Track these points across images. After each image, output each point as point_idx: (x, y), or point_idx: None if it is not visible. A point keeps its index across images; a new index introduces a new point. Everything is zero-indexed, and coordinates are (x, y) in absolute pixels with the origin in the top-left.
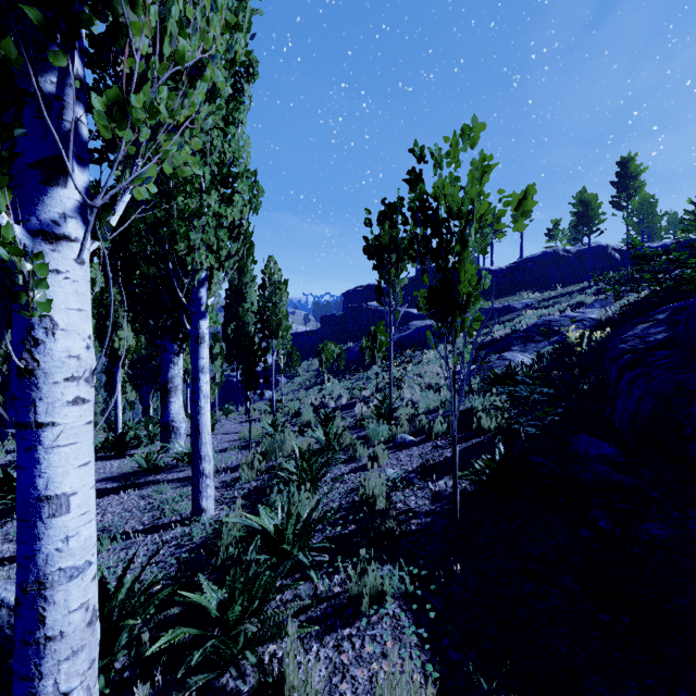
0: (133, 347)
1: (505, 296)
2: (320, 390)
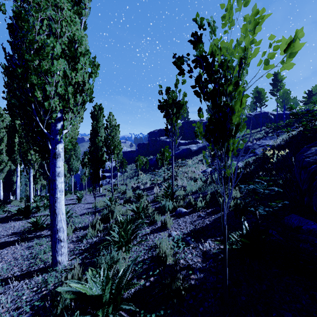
0: (38, 158)
1: None
2: (136, 179)
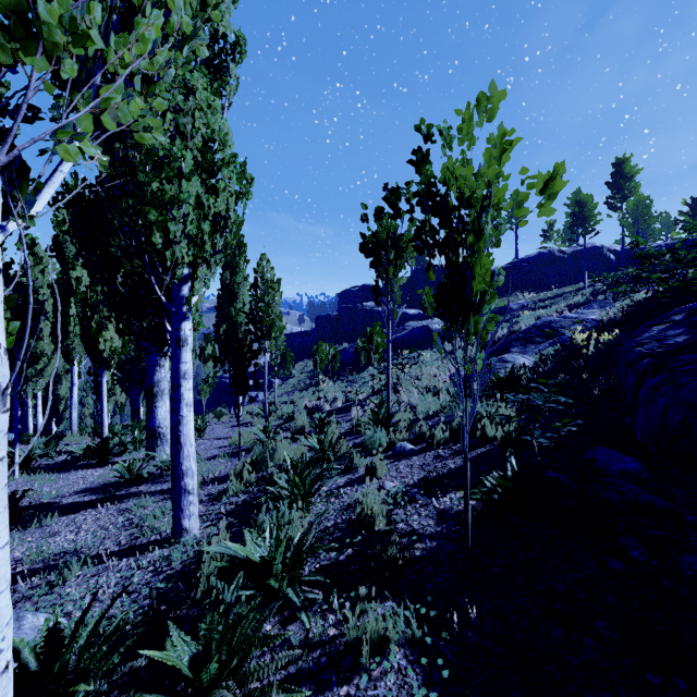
0: (119, 348)
1: (500, 296)
2: (314, 392)
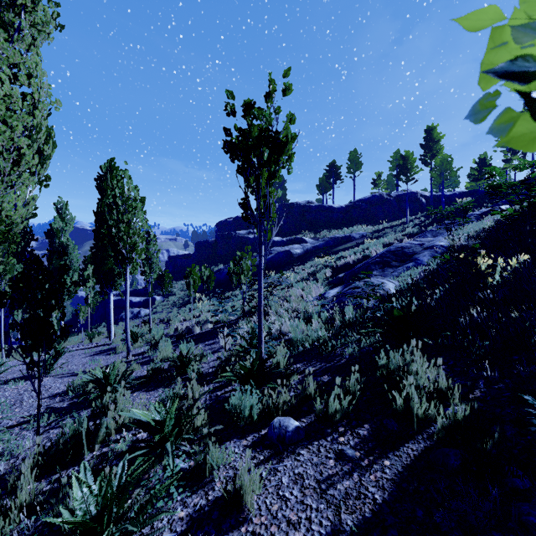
0: None
1: (345, 228)
2: (190, 310)
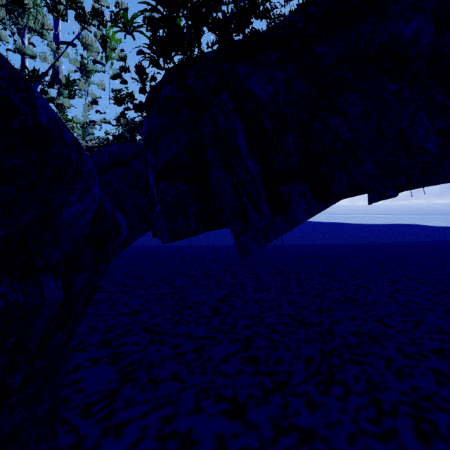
0: None
1: None
2: None
